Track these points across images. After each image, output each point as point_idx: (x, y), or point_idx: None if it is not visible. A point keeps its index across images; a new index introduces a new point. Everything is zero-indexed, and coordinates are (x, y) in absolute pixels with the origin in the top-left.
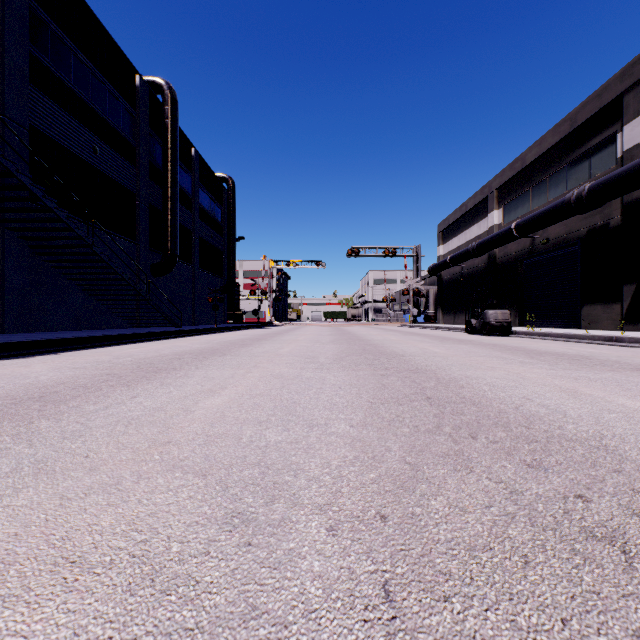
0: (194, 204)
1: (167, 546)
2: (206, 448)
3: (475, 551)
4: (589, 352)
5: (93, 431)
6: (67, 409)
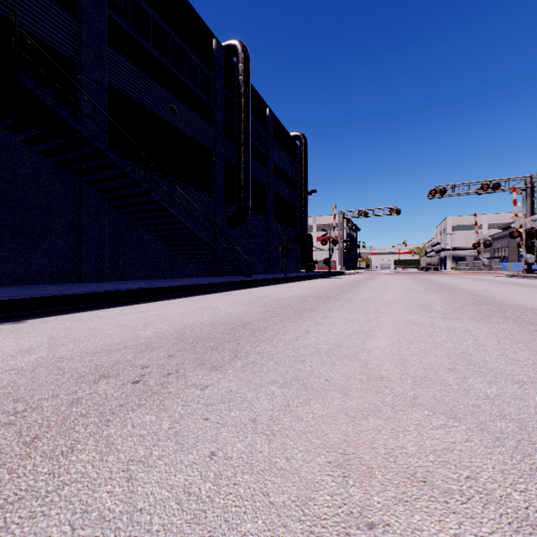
0: (268, 160)
1: None
2: None
3: None
4: None
5: None
6: None
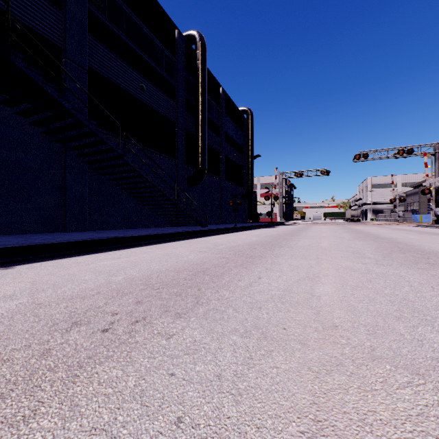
0: (221, 130)
1: None
2: None
3: None
4: None
5: None
6: None
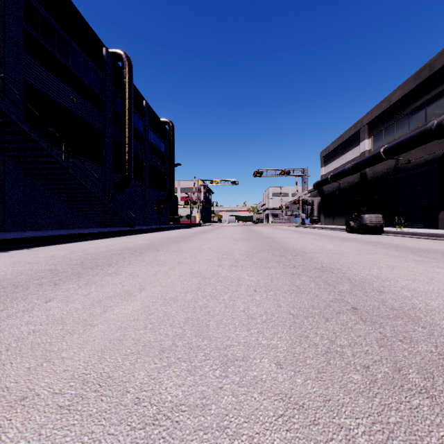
0: (145, 140)
1: None
2: (63, 421)
3: None
4: None
5: None
6: None
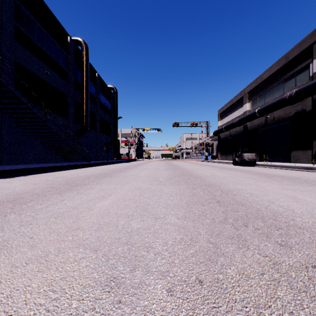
0: (97, 100)
1: (69, 303)
2: (98, 232)
3: (260, 308)
4: (297, 175)
5: (37, 221)
6: (26, 207)
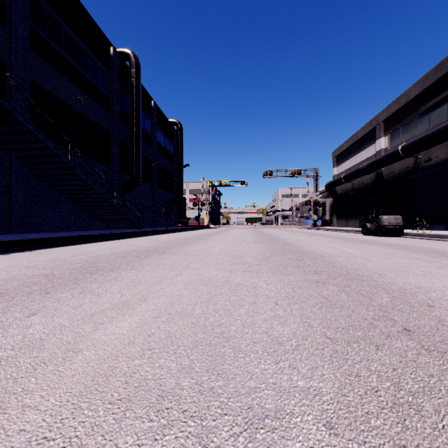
0: (153, 141)
1: None
2: None
3: None
4: None
5: None
6: None
